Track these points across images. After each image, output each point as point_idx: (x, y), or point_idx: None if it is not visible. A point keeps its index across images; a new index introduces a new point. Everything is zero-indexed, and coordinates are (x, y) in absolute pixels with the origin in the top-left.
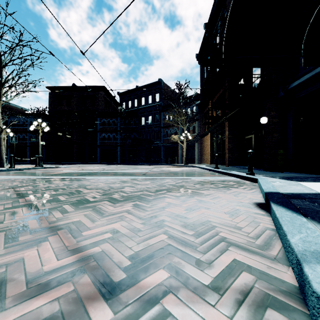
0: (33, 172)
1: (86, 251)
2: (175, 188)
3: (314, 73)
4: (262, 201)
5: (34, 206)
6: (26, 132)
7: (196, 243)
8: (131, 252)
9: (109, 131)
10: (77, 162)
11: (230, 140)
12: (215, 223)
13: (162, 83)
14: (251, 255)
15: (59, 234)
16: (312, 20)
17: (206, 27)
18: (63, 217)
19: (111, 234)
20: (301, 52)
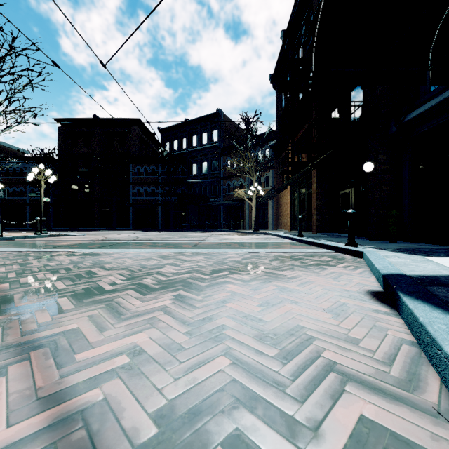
0: (30, 243)
1: (72, 401)
2: (242, 267)
3: (443, 98)
4: (379, 289)
5: (9, 300)
6: (25, 184)
7: (283, 375)
8: (161, 400)
9: (146, 184)
10: (99, 227)
11: (318, 196)
12: (311, 330)
13: (221, 115)
14: (391, 405)
15: (31, 359)
16: (446, 15)
17: (284, 35)
18: (52, 321)
19: (128, 358)
20: (428, 64)
